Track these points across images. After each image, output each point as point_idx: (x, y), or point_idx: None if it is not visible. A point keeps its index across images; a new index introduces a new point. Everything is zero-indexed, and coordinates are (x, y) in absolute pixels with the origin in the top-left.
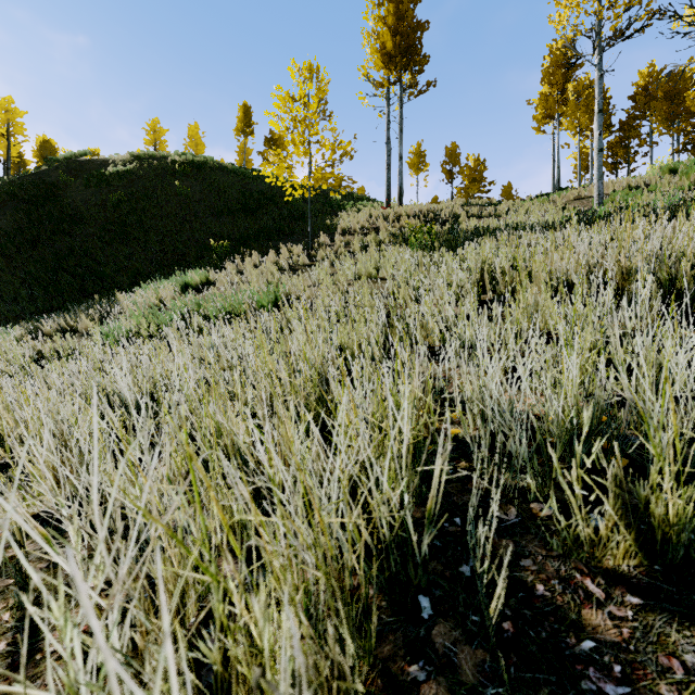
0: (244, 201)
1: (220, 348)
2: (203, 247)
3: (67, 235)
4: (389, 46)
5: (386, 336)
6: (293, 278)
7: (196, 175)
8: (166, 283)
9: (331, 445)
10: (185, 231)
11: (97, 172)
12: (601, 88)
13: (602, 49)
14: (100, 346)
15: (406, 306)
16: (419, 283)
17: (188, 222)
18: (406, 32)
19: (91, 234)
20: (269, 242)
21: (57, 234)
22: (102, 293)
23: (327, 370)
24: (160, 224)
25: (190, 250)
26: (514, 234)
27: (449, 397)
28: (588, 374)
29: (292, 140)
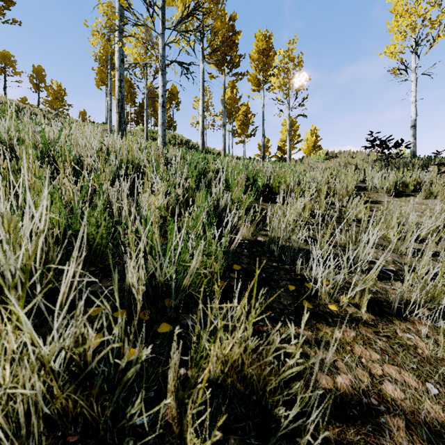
0: None
1: None
2: None
3: None
4: None
5: None
6: None
7: None
8: None
9: None
10: None
11: None
12: (111, 84)
13: (111, 67)
14: None
15: None
16: None
17: None
18: None
19: None
20: None
21: None
22: None
23: None
24: None
25: None
26: None
27: None
28: None
29: None
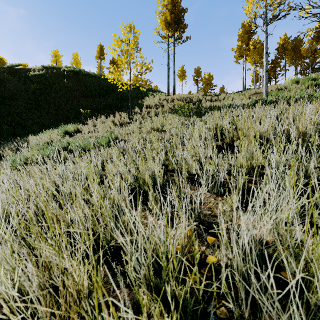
0: (99, 91)
1: (58, 181)
2: (77, 112)
3: (8, 105)
4: (168, 18)
5: (165, 166)
6: (120, 130)
7: (75, 77)
8: (56, 131)
9: (121, 266)
10: (68, 105)
11: (24, 74)
12: (267, 42)
13: (267, 24)
14: (2, 170)
15: (176, 147)
16: (183, 134)
17: (70, 100)
18: (177, 12)
19: (20, 105)
20: (110, 111)
21: (2, 104)
22: (24, 135)
23: (121, 204)
24: (56, 101)
25: (71, 114)
26: (228, 109)
27: (203, 218)
28: (298, 209)
29: (121, 61)
